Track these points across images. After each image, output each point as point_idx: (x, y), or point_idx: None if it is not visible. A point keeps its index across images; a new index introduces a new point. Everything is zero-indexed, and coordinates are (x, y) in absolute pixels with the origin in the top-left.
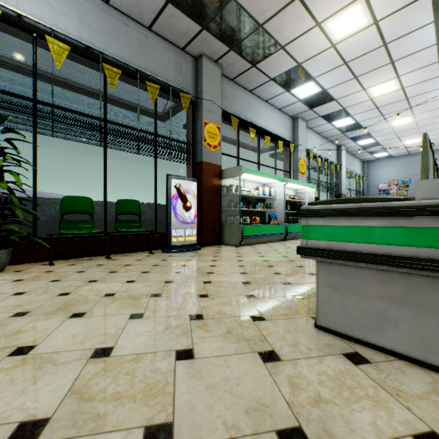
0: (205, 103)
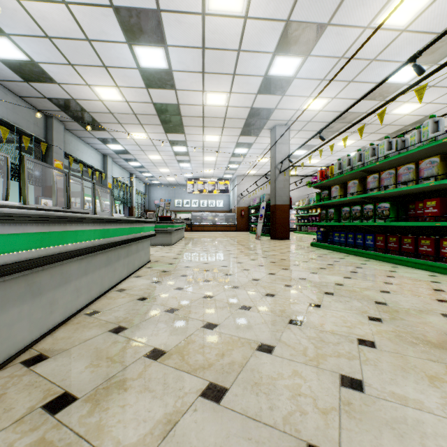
0: (55, 148)
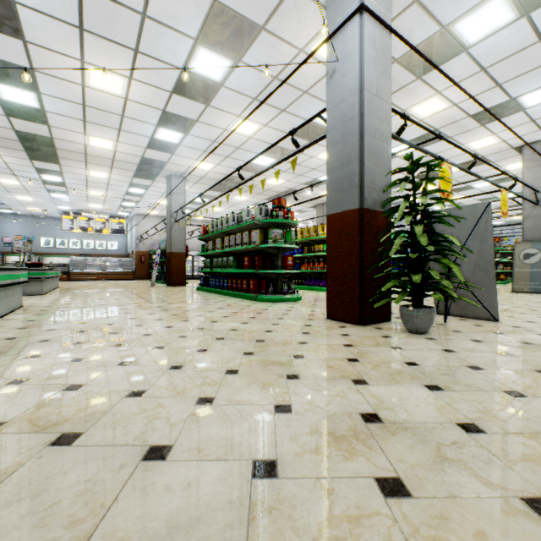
0: None
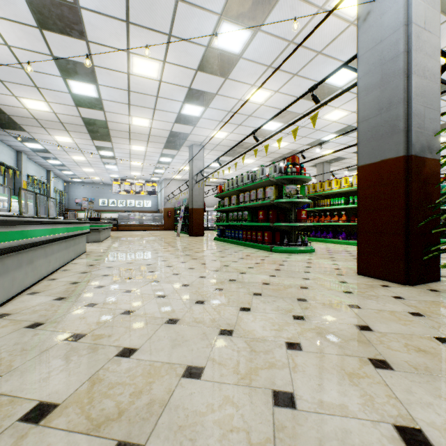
0: None
